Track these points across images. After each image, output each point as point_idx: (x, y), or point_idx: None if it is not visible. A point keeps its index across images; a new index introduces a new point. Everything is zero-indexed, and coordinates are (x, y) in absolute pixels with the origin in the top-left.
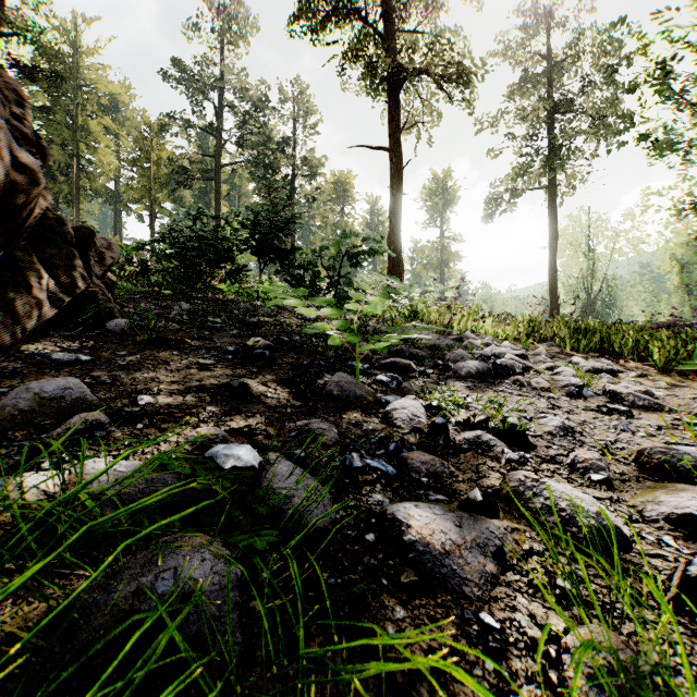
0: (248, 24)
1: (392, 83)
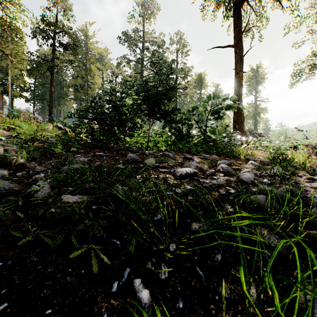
0: (155, 8)
1: (236, 4)
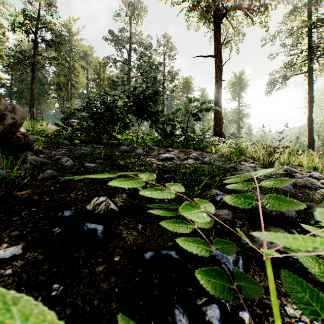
0: (142, 10)
1: (216, 19)
